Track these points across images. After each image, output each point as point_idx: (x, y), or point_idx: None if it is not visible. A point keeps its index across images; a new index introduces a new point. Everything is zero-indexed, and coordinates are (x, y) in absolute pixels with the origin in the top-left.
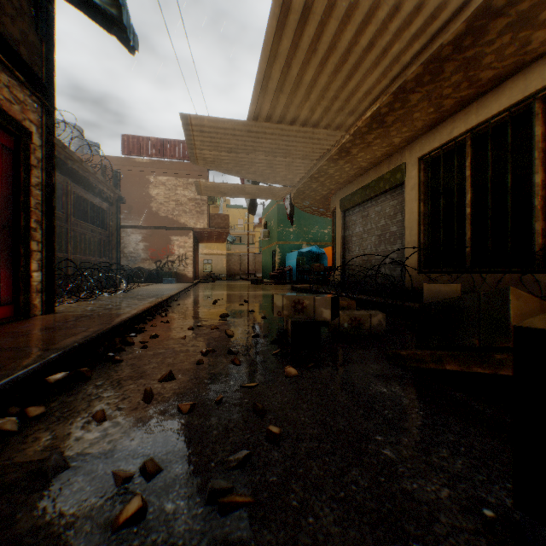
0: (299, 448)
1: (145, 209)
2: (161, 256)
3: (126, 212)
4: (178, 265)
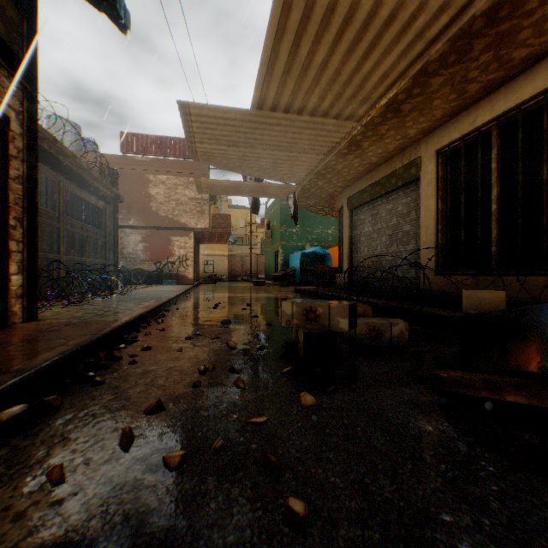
0: (336, 539)
1: (144, 209)
2: (161, 257)
3: (125, 212)
4: (179, 266)
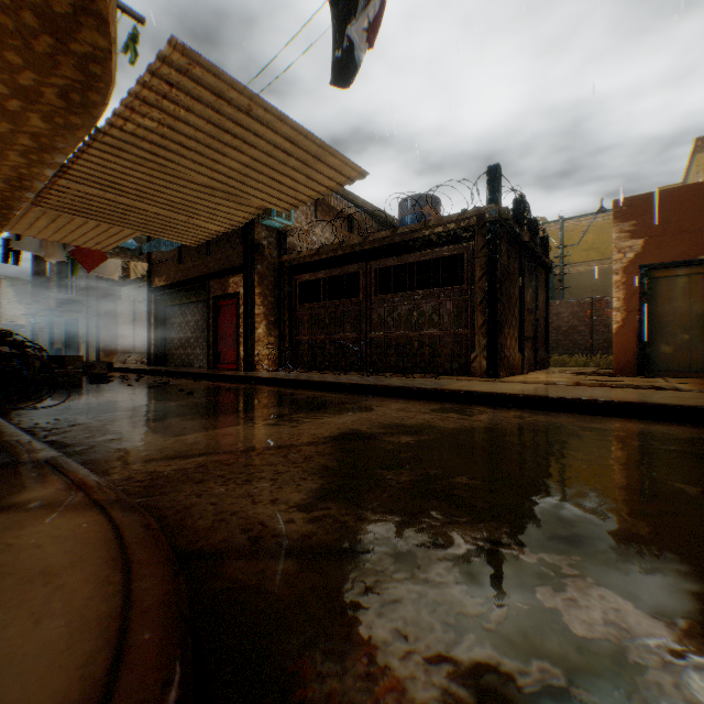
0: None
1: None
2: None
3: None
4: None
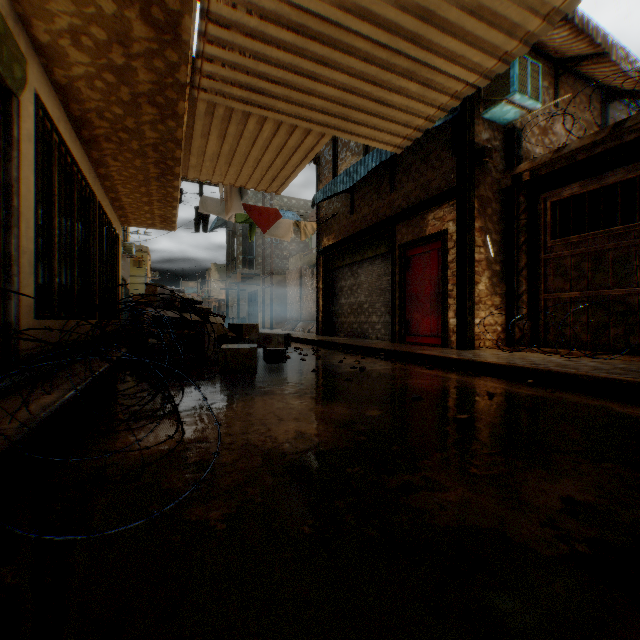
0: None
1: None
2: None
3: None
4: None
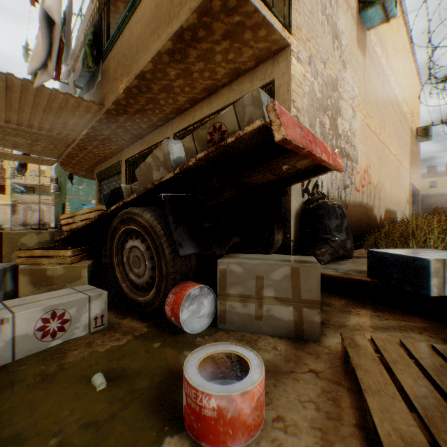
0: None
1: None
2: None
3: None
4: None
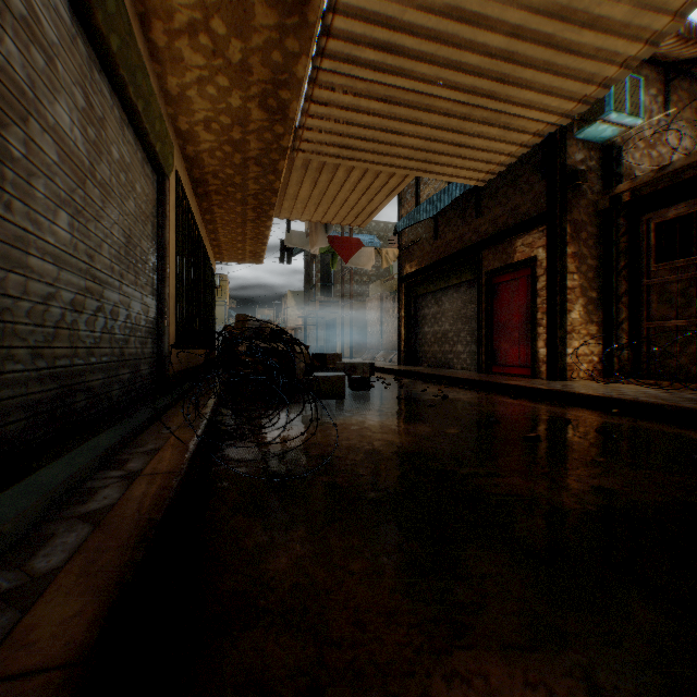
0: None
1: None
2: None
3: None
4: None
